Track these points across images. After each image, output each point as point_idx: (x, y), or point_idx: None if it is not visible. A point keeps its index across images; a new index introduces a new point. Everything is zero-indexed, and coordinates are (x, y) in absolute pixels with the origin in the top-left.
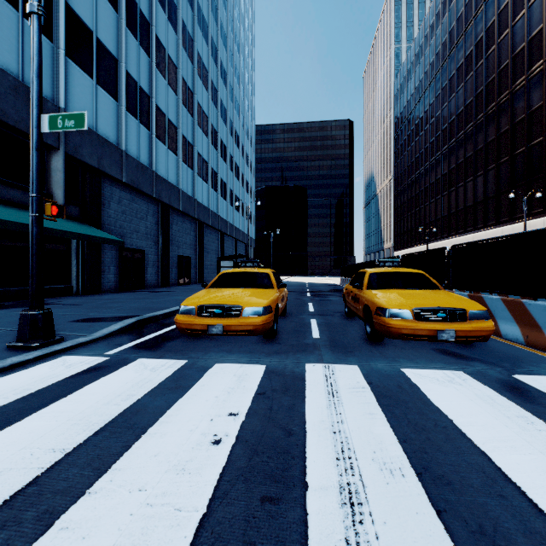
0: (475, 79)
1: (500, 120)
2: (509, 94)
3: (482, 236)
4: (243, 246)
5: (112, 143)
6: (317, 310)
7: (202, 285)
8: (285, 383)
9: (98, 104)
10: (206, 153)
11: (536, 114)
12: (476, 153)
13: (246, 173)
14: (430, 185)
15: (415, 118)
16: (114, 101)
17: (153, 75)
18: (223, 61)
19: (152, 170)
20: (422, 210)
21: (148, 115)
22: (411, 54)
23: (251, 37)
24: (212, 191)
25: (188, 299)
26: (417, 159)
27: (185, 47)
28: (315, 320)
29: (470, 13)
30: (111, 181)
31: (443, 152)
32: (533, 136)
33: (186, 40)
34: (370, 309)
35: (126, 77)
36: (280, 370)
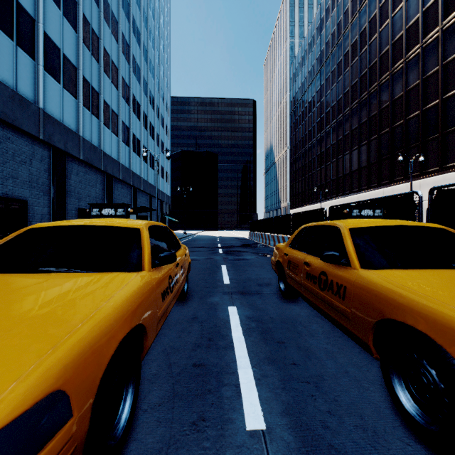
0: (360, 63)
1: (381, 97)
2: (390, 75)
3: (366, 196)
4: (158, 203)
5: None
6: (235, 280)
7: None
8: None
9: None
10: (116, 105)
11: (413, 92)
12: (360, 126)
13: (161, 134)
14: (321, 153)
15: (308, 97)
16: None
17: None
18: (137, 20)
19: (38, 106)
20: (314, 174)
21: (32, 41)
22: (305, 43)
23: (166, 9)
24: (124, 145)
25: None
26: (310, 131)
27: None
28: (236, 311)
29: (355, 7)
30: None
31: (332, 125)
32: (410, 110)
33: None
34: (453, 357)
35: None
36: None
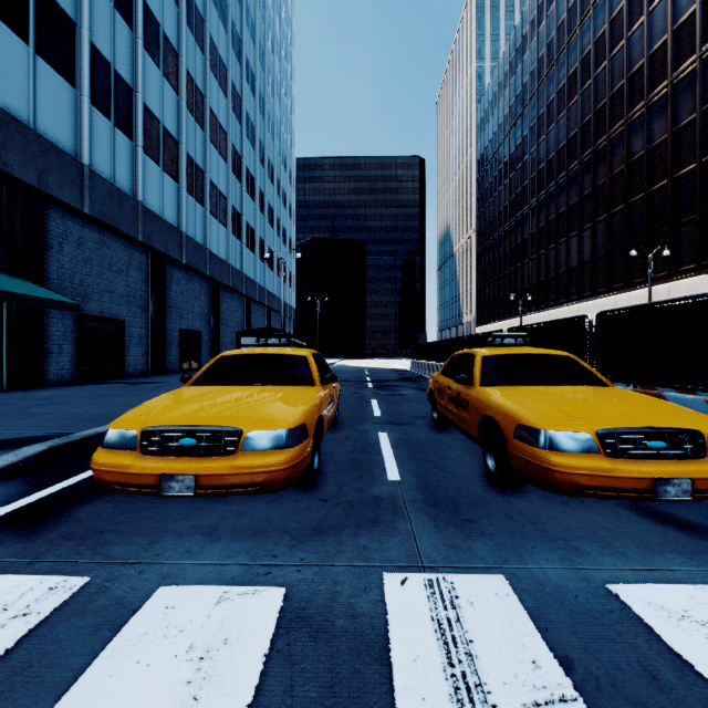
0: (581, 105)
1: (612, 158)
2: (625, 124)
3: (590, 307)
4: (279, 318)
5: (64, 151)
6: (387, 413)
7: (181, 378)
8: (333, 684)
9: (39, 86)
10: (225, 184)
11: (658, 151)
12: (582, 201)
13: (283, 218)
14: (523, 241)
15: (503, 154)
16: (69, 87)
17: (138, 58)
18: (251, 60)
19: (136, 200)
20: (513, 273)
21: (131, 117)
22: (499, 72)
23: (290, 34)
24: (234, 239)
25: (131, 410)
26: (506, 207)
27: (192, 27)
28: (386, 435)
29: (574, 20)
30: (64, 211)
31: (539, 198)
32: (655, 178)
33: (193, 18)
34: (500, 426)
35: (91, 52)
36: (320, 609)
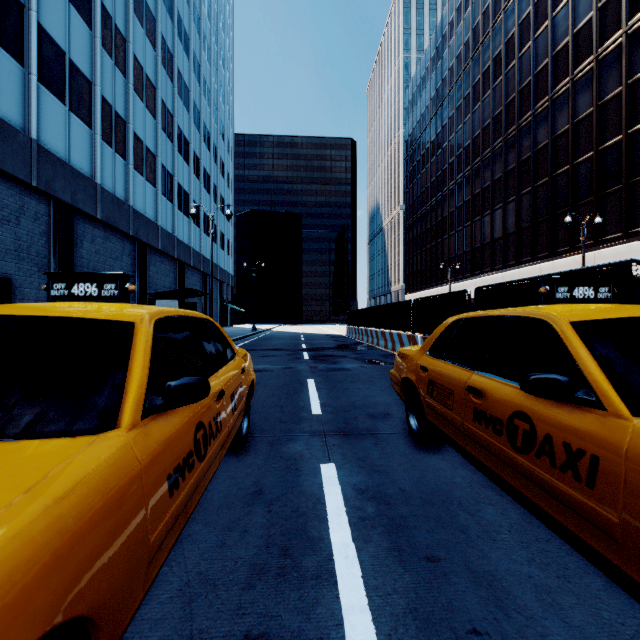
0: (506, 85)
1: (537, 133)
2: (549, 100)
3: (514, 275)
4: (216, 284)
5: None
6: (330, 407)
7: None
8: None
9: None
10: (153, 140)
11: (583, 124)
12: (507, 175)
13: (220, 186)
14: (449, 214)
15: (430, 134)
16: None
17: None
18: (184, 19)
19: (29, 137)
20: (440, 244)
21: (20, 37)
22: (426, 58)
23: (228, 7)
24: (164, 200)
25: None
26: (433, 183)
27: None
28: (334, 475)
29: (499, 4)
30: None
31: (465, 174)
32: (580, 151)
33: None
34: None
35: None
36: None
